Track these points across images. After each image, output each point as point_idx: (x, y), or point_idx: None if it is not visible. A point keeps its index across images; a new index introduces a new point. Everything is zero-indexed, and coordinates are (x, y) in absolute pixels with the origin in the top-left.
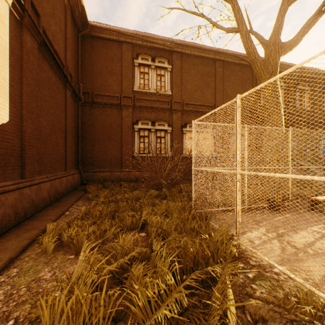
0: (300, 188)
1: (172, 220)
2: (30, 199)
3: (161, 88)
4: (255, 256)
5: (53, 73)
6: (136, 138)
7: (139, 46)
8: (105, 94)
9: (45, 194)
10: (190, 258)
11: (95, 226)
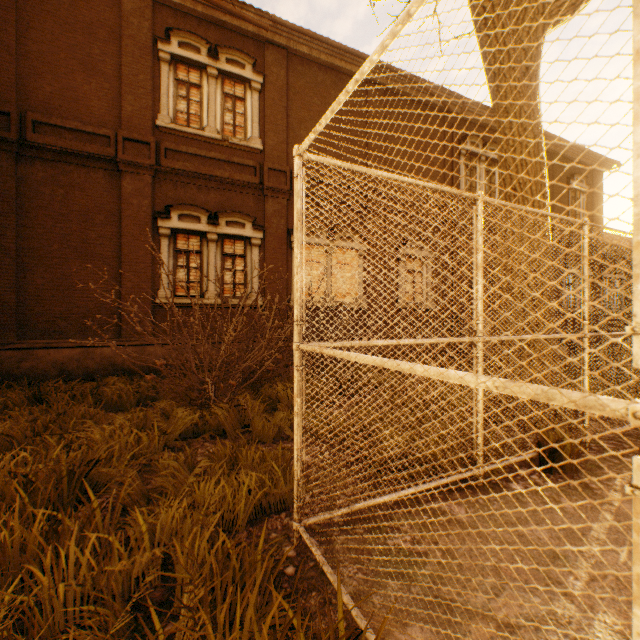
0: (570, 384)
1: None
2: None
3: (237, 130)
4: None
5: None
6: (164, 256)
7: (174, 11)
8: (66, 123)
9: None
10: None
11: None
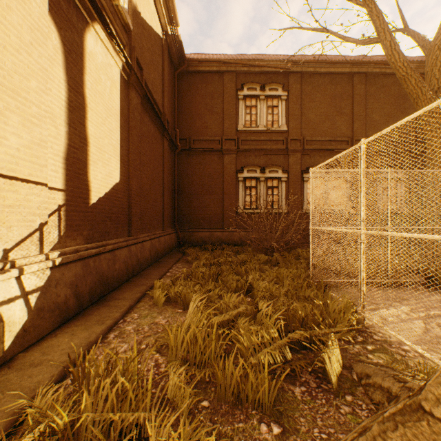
0: None
1: (283, 287)
2: (136, 257)
3: (273, 123)
4: (383, 332)
5: (152, 125)
6: (240, 190)
7: (244, 74)
8: (203, 138)
9: (147, 253)
10: (297, 320)
11: (199, 286)
